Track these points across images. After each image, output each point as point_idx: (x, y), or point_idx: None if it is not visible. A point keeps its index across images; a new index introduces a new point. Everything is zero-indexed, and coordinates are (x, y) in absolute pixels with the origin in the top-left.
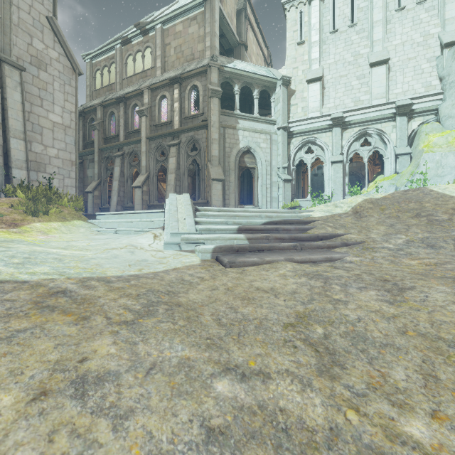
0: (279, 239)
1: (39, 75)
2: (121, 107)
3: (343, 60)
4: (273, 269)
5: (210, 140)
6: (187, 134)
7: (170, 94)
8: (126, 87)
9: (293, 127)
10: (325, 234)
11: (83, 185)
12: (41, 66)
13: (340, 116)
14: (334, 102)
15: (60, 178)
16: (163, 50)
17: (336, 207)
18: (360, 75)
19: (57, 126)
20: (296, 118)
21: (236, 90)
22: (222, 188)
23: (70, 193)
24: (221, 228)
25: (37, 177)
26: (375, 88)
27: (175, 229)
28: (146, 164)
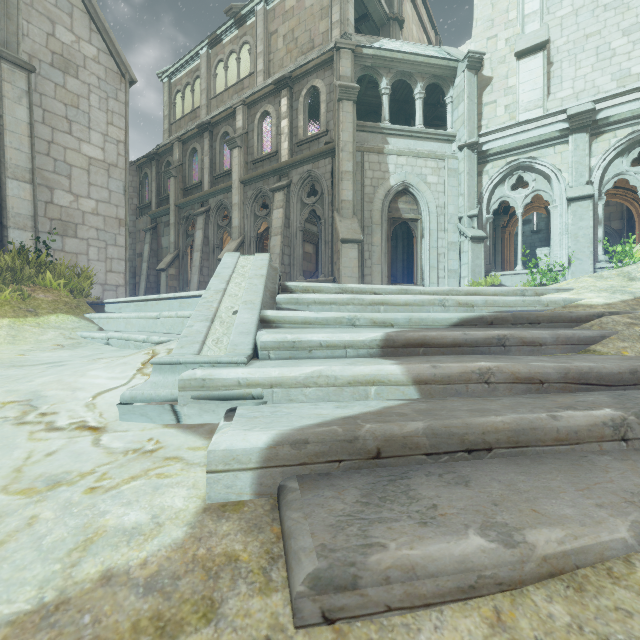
0: (526, 380)
1: (66, 83)
2: (206, 139)
3: (592, 5)
4: None
5: (338, 174)
6: (301, 169)
7: (276, 108)
8: (215, 110)
9: (489, 143)
10: None
11: (157, 261)
12: (69, 69)
13: (589, 108)
14: (572, 86)
15: (101, 247)
16: (266, 44)
17: (632, 281)
18: (630, 25)
19: (96, 164)
20: (494, 126)
21: (383, 87)
22: (358, 255)
23: (117, 270)
24: (330, 341)
25: (62, 244)
26: None
27: (189, 346)
28: (239, 223)
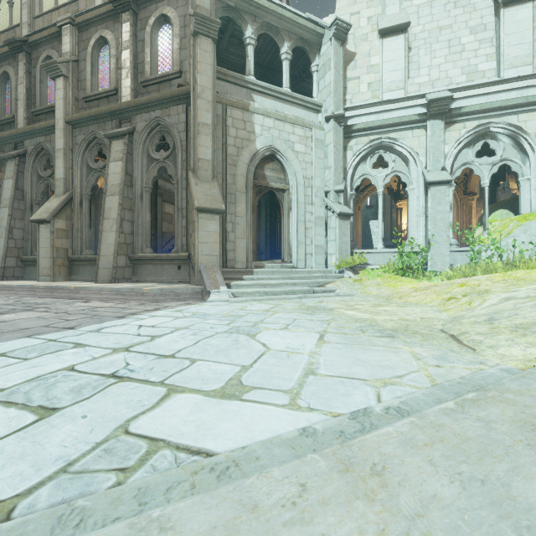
0: None
1: None
2: (21, 62)
3: None
4: None
5: (193, 126)
6: (147, 115)
7: (116, 36)
8: None
9: (354, 118)
10: None
11: None
12: None
13: (448, 95)
14: (429, 73)
15: None
16: None
17: None
18: (476, 24)
19: None
20: (358, 102)
21: (248, 36)
22: (219, 227)
23: None
24: None
25: None
26: (510, 46)
27: None
28: (64, 175)
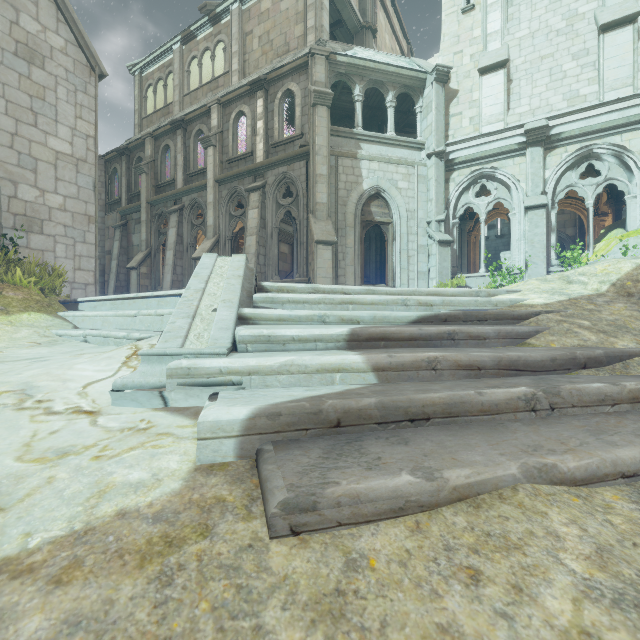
0: (467, 367)
1: (31, 73)
2: (179, 136)
3: (546, 29)
4: (496, 555)
5: (312, 177)
6: (276, 171)
7: (251, 109)
8: (189, 107)
9: (455, 152)
10: (595, 353)
11: (127, 259)
12: (35, 60)
13: (543, 125)
14: (529, 103)
15: (69, 244)
16: (241, 44)
17: (570, 284)
18: (578, 50)
19: (64, 158)
20: (460, 136)
21: (357, 94)
22: (332, 256)
23: (86, 268)
24: (302, 335)
25: (27, 241)
26: (610, 70)
27: (173, 340)
28: (213, 222)
